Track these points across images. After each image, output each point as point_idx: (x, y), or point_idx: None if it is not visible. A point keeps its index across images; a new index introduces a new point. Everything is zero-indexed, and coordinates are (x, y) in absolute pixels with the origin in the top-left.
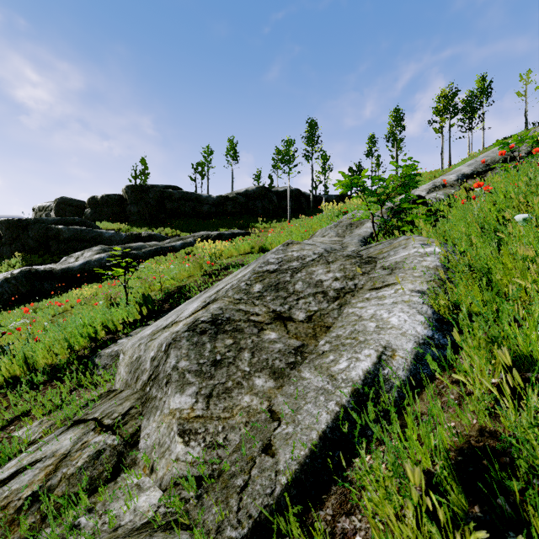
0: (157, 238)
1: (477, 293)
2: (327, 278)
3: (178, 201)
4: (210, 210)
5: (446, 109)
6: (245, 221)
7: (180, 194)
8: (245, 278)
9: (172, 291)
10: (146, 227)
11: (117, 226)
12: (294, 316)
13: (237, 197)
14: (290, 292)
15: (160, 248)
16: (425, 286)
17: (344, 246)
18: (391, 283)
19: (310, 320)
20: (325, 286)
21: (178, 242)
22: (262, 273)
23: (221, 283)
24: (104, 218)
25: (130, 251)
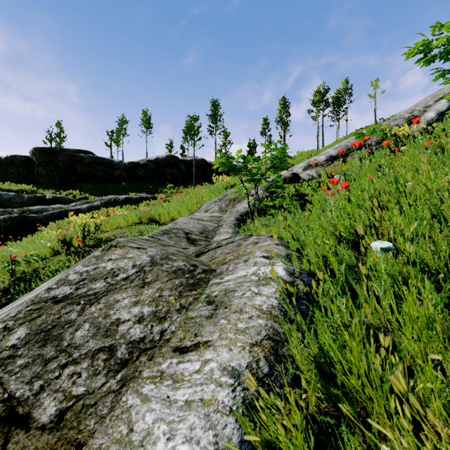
0: (63, 201)
1: (318, 381)
2: (128, 316)
3: (90, 165)
4: (121, 174)
5: (320, 102)
6: (155, 185)
7: (91, 158)
8: (11, 314)
9: (24, 277)
10: (53, 190)
11: (21, 188)
12: (36, 411)
13: (147, 164)
14: (62, 348)
15: (64, 211)
16: (246, 358)
17: (220, 224)
18: (203, 341)
19: (58, 424)
20: (118, 335)
21: (85, 206)
22: (43, 302)
23: (34, 291)
24: (8, 179)
25: (29, 214)
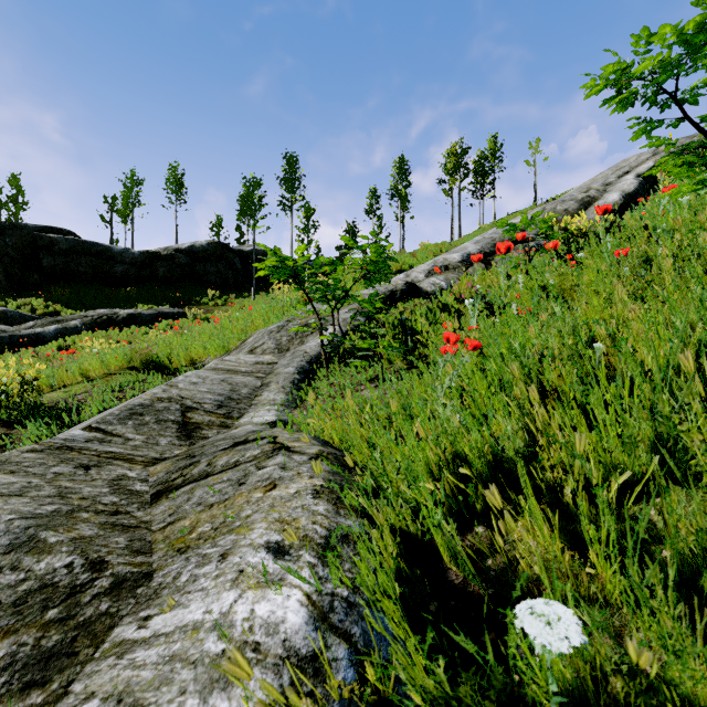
0: (10, 319)
1: None
2: None
3: (67, 255)
4: (127, 272)
5: (456, 168)
6: (187, 292)
7: (70, 242)
8: None
9: None
10: None
11: None
12: None
13: (174, 255)
14: None
15: (9, 337)
16: None
17: (266, 382)
18: None
19: None
20: None
21: (51, 328)
22: None
23: None
24: None
25: None
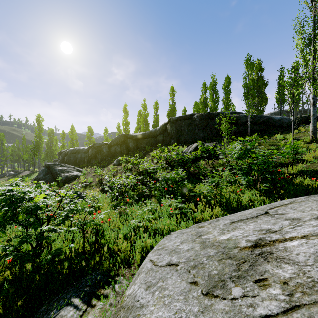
0: None
1: None
2: None
3: None
4: None
5: None
6: None
7: None
8: None
9: None
10: None
11: None
12: None
13: (271, 114)
14: None
15: None
16: None
17: None
18: None
19: None
20: None
21: None
22: None
23: None
24: None
25: None
